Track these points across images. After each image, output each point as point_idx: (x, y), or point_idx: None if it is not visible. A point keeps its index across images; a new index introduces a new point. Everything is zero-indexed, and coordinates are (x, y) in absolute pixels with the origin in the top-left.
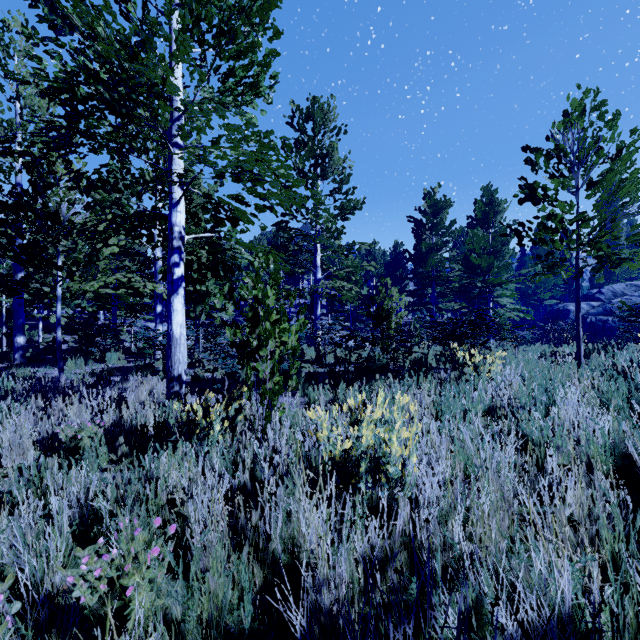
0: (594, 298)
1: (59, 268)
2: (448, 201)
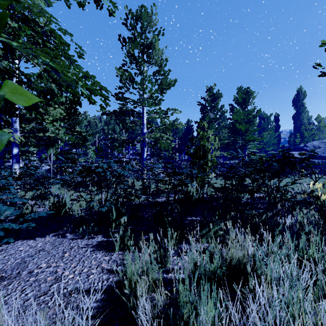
0: (303, 149)
1: None
2: (220, 93)
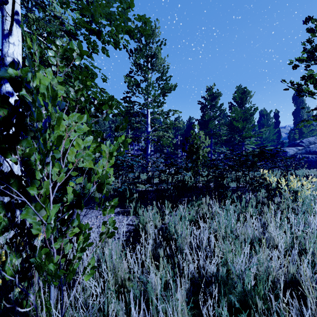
0: (299, 145)
1: None
2: (219, 93)
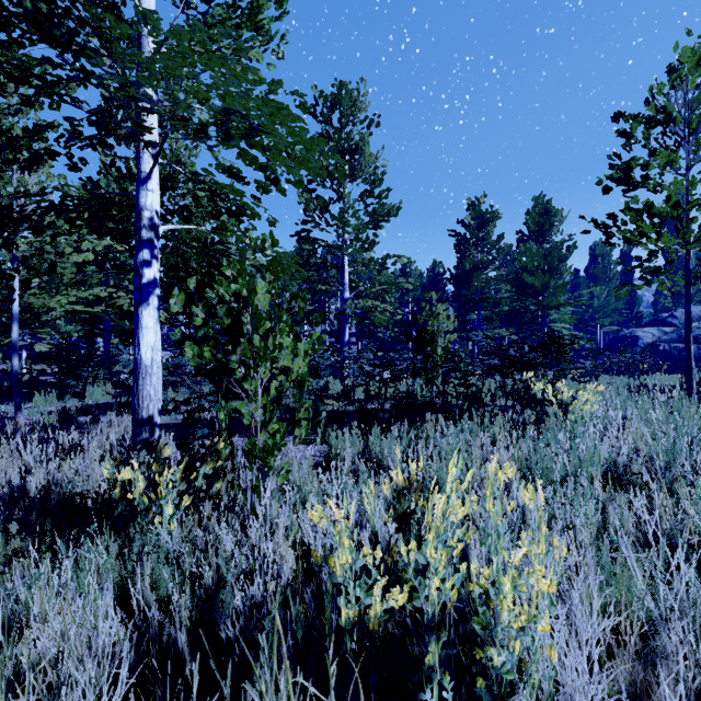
0: (666, 323)
1: (10, 277)
2: (495, 212)
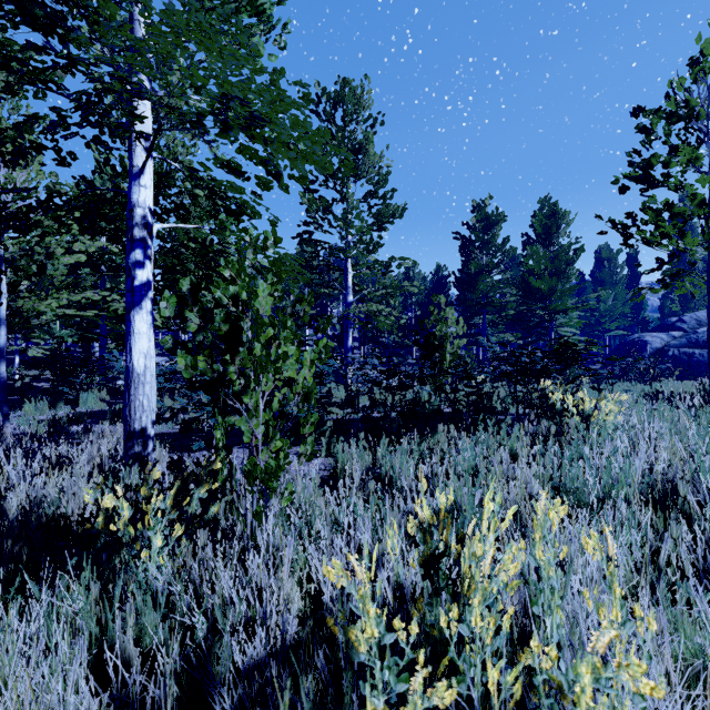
0: (675, 327)
1: None
2: (501, 215)
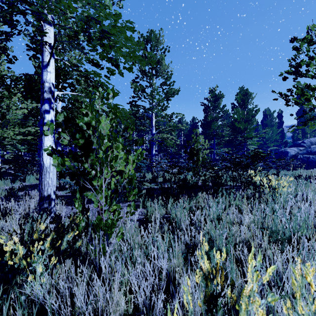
0: (300, 145)
1: None
2: (222, 94)
